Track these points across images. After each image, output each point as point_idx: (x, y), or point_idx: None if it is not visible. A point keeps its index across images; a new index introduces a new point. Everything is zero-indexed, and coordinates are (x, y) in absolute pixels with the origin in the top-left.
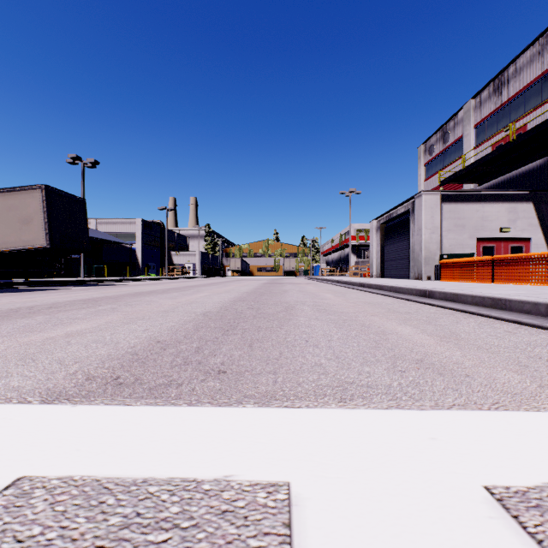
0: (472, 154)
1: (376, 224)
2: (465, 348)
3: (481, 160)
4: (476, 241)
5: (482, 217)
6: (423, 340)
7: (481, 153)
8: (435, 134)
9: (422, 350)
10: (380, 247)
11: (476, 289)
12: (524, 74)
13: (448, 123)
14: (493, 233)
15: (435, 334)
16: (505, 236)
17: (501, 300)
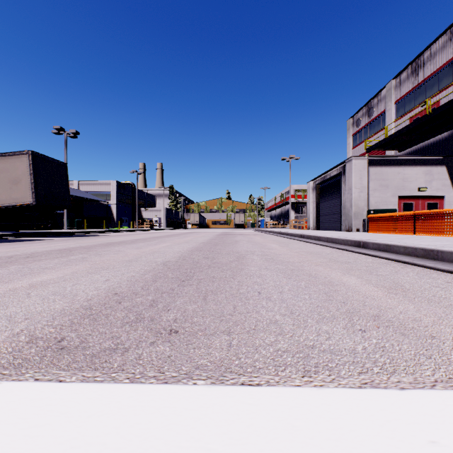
0: (393, 126)
1: (312, 185)
2: (416, 302)
3: (401, 130)
4: (398, 199)
5: (403, 179)
6: (371, 292)
7: (401, 125)
8: (361, 109)
9: (374, 304)
10: (316, 203)
11: (404, 241)
12: (437, 58)
13: (372, 100)
14: (412, 192)
15: (380, 285)
16: (422, 195)
17: (433, 251)
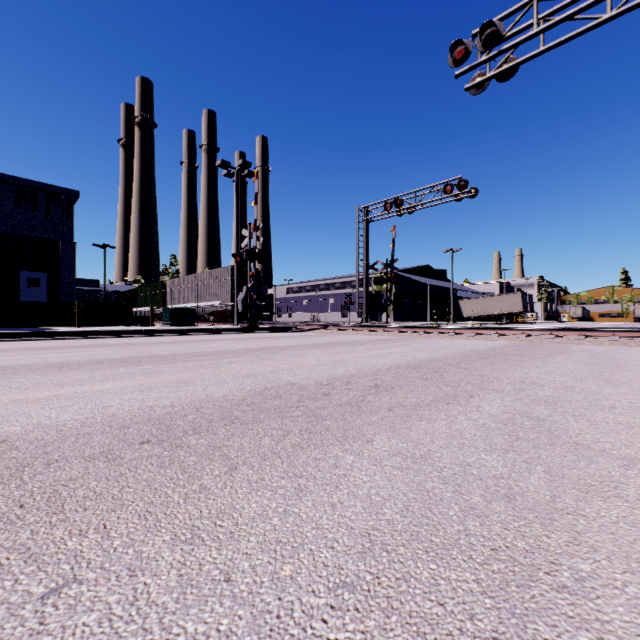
0: None
1: None
2: None
3: None
4: None
5: None
6: None
7: None
8: None
9: None
10: None
11: None
12: None
13: None
14: None
15: None
16: None
17: None
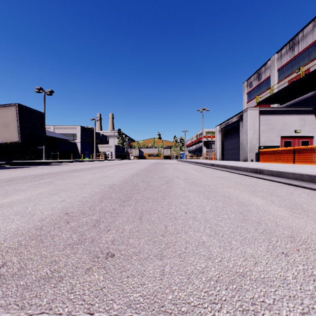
0: (276, 86)
1: (219, 128)
2: None
3: (282, 89)
4: (280, 138)
5: (284, 124)
6: (278, 211)
7: (281, 86)
8: (253, 75)
9: (285, 224)
10: (221, 142)
11: (290, 168)
12: (308, 38)
13: (261, 69)
14: (291, 133)
15: (283, 205)
16: (298, 135)
17: None
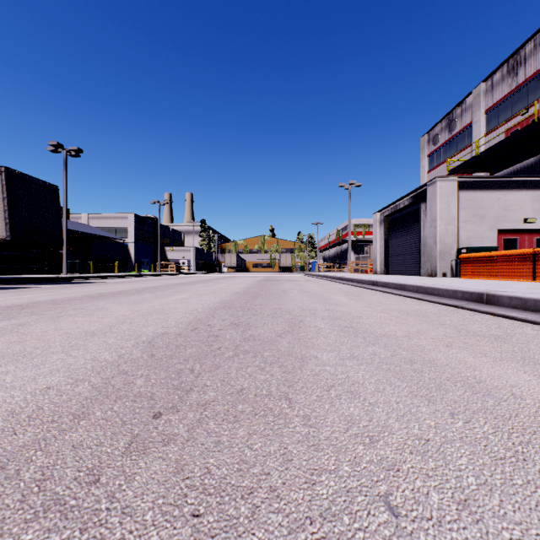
0: (482, 142)
1: (379, 217)
2: None
3: (498, 145)
4: (497, 234)
5: (504, 207)
6: None
7: (493, 140)
8: (440, 122)
9: None
10: (384, 241)
11: None
12: None
13: (454, 110)
14: (516, 224)
15: None
16: (530, 228)
17: None
